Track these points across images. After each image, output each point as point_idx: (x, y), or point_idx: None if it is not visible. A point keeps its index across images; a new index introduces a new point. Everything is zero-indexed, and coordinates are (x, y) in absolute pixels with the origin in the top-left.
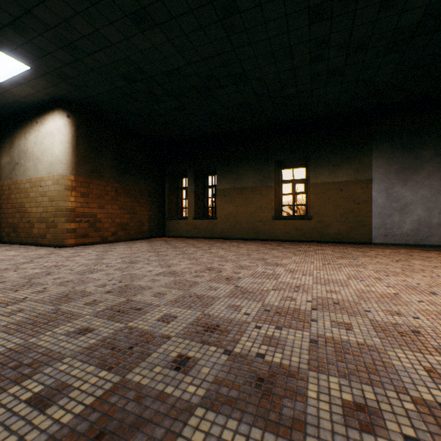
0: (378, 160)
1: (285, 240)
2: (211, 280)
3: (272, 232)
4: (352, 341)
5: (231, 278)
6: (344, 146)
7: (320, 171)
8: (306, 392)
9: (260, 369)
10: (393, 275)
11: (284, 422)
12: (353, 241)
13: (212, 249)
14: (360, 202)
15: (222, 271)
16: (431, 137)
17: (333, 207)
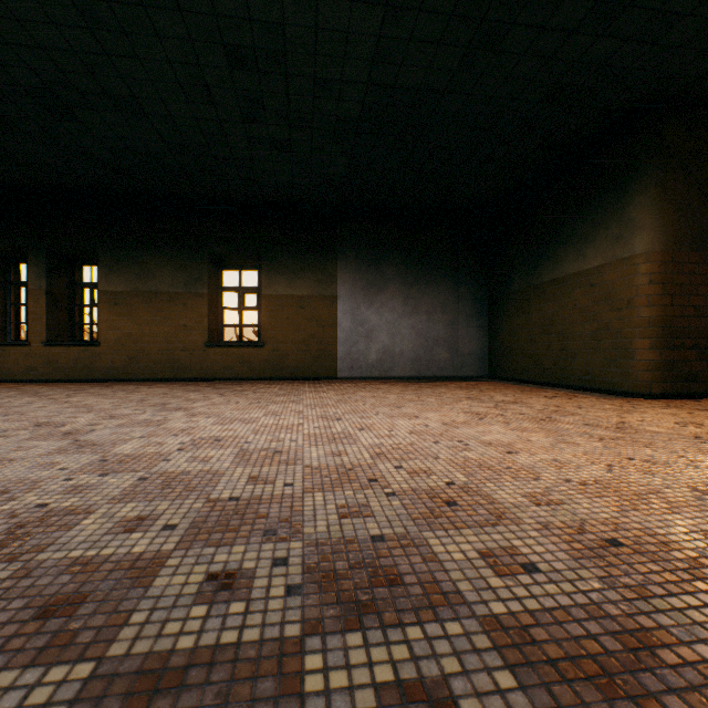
0: (345, 273)
1: (226, 378)
2: (30, 438)
3: (205, 367)
4: (197, 470)
5: (78, 431)
6: (306, 248)
7: (276, 278)
8: (82, 522)
9: (30, 518)
10: (320, 408)
11: (21, 551)
12: (316, 376)
13: (75, 396)
14: (324, 325)
15: (67, 425)
16: (395, 253)
17: (292, 330)
